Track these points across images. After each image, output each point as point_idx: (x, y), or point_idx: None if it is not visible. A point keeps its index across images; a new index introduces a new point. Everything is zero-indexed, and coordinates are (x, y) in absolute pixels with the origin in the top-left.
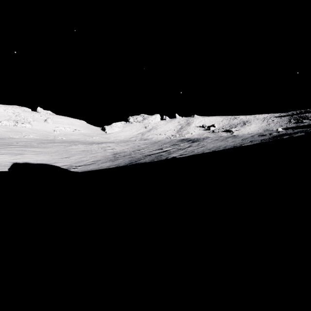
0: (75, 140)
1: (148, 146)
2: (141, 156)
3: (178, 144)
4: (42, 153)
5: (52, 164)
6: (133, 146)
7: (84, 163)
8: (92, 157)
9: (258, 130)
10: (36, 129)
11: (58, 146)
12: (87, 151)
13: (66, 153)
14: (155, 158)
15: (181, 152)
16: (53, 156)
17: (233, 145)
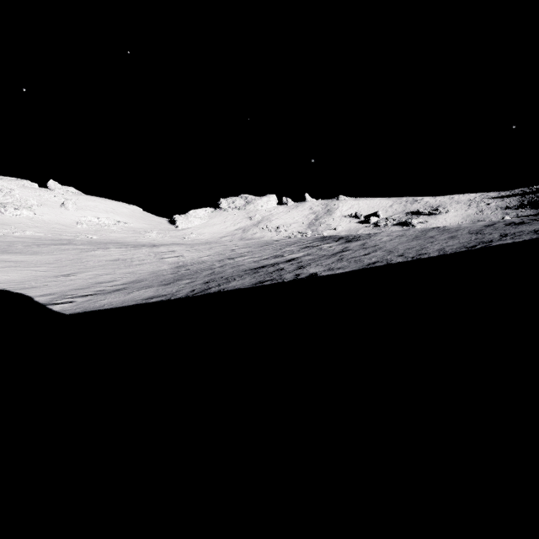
0: (115, 240)
1: (252, 249)
2: (235, 272)
3: (317, 246)
4: (18, 266)
5: (22, 290)
6: (222, 252)
7: (99, 288)
8: (126, 273)
9: (463, 222)
10: (42, 221)
11: (67, 250)
12: (122, 261)
13: (74, 266)
14: (266, 276)
15: (328, 263)
16: (41, 271)
17: (459, 245)
